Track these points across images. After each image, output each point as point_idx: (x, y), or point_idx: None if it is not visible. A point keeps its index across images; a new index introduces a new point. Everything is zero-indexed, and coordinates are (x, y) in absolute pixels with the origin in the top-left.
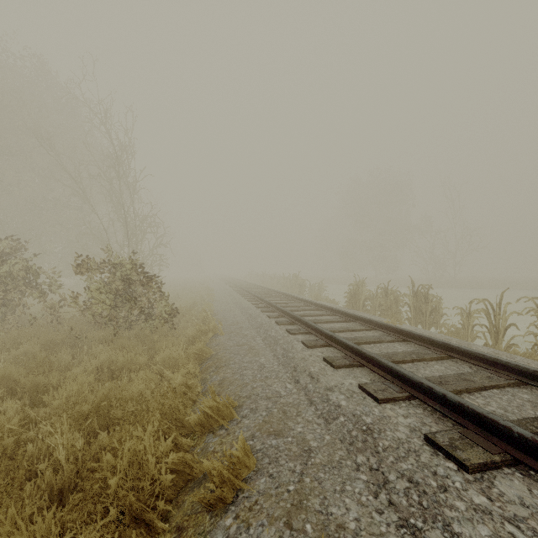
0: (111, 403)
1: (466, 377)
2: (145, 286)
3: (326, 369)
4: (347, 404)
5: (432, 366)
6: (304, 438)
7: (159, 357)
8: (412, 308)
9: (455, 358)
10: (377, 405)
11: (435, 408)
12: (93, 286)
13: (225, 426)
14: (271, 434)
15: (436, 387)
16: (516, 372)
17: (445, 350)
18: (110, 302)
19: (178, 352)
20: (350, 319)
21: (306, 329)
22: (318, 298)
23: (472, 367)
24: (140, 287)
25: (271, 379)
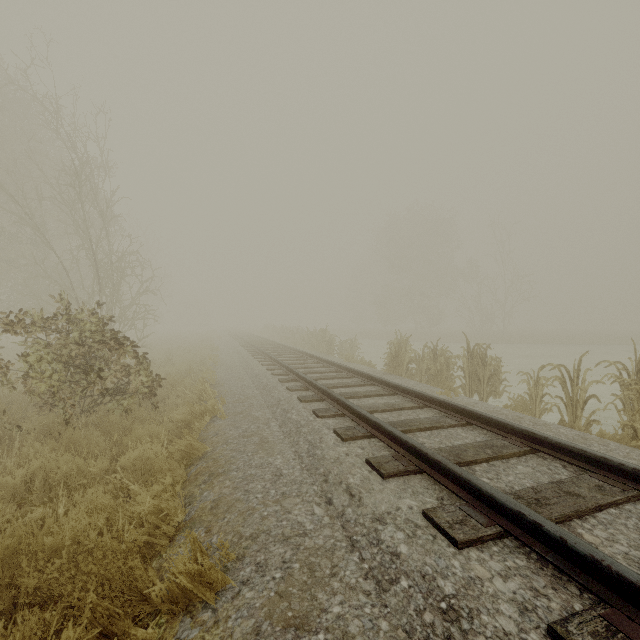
0: (20, 563)
1: (569, 489)
2: (114, 351)
3: (371, 480)
4: (410, 552)
5: (516, 468)
6: (346, 631)
7: (125, 460)
8: (467, 372)
9: (540, 452)
10: (457, 553)
11: (549, 560)
12: (30, 353)
13: (212, 604)
14: (288, 625)
15: (546, 522)
16: (634, 479)
17: (528, 440)
18: (58, 375)
19: (156, 450)
20: (395, 391)
21: (339, 408)
22: (350, 360)
23: (567, 467)
24: (108, 351)
25: (291, 498)
